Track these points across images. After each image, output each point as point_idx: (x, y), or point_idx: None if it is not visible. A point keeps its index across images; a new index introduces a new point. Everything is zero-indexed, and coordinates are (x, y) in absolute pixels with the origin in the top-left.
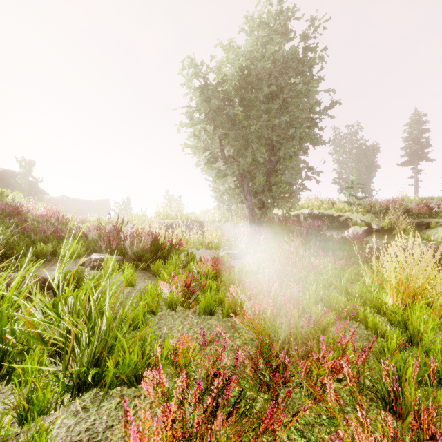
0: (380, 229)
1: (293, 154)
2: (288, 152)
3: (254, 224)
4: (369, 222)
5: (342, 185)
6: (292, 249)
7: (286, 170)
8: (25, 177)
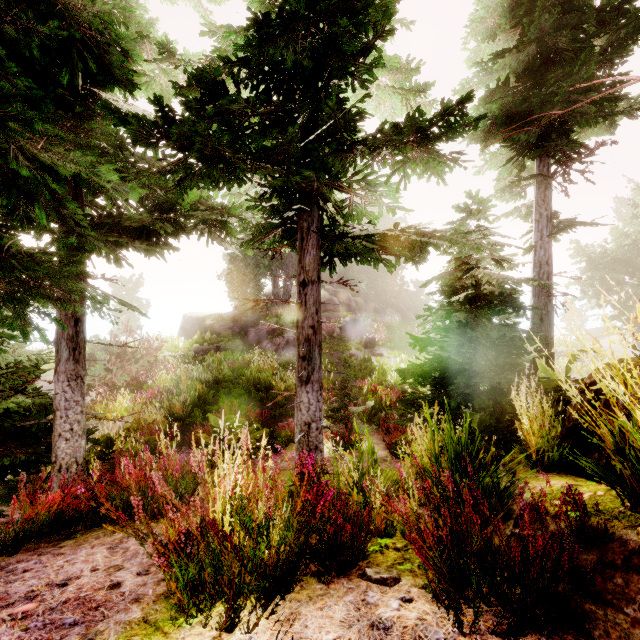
0: None
1: None
2: None
3: None
4: None
5: None
6: None
7: None
8: (418, 296)
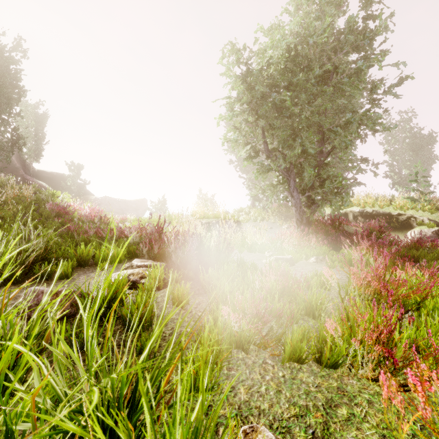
0: None
1: (349, 143)
2: (342, 141)
3: (302, 224)
4: None
5: (393, 179)
6: (357, 255)
7: (341, 161)
8: (74, 180)
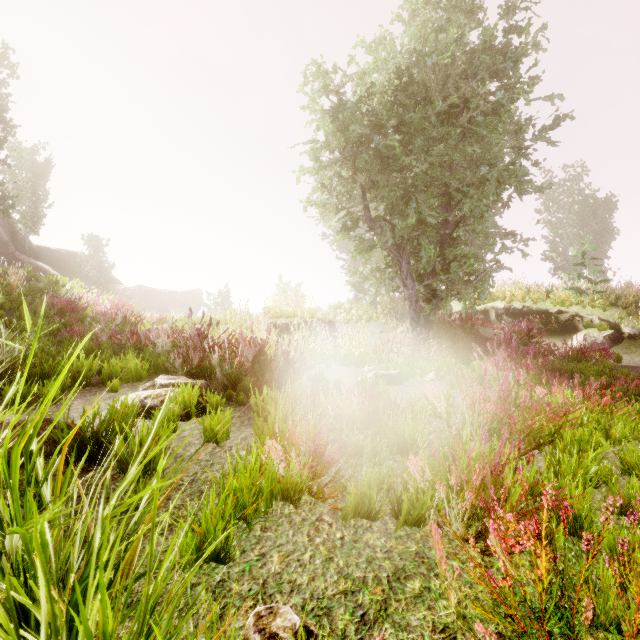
0: (637, 335)
1: (485, 209)
2: (476, 206)
3: (418, 325)
4: (615, 321)
5: (556, 263)
6: (491, 369)
7: (474, 236)
8: (92, 261)
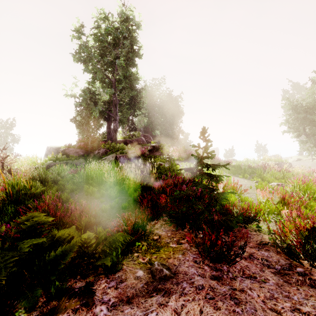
0: None
1: None
2: None
3: None
4: None
5: None
6: None
7: None
8: (185, 140)
